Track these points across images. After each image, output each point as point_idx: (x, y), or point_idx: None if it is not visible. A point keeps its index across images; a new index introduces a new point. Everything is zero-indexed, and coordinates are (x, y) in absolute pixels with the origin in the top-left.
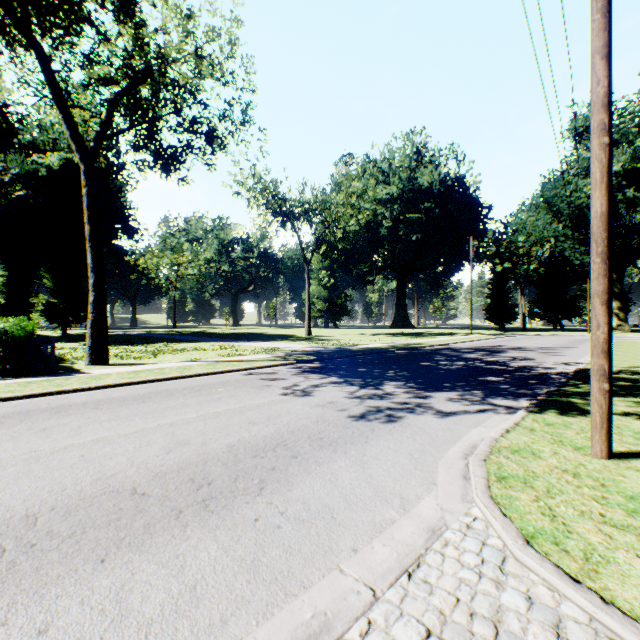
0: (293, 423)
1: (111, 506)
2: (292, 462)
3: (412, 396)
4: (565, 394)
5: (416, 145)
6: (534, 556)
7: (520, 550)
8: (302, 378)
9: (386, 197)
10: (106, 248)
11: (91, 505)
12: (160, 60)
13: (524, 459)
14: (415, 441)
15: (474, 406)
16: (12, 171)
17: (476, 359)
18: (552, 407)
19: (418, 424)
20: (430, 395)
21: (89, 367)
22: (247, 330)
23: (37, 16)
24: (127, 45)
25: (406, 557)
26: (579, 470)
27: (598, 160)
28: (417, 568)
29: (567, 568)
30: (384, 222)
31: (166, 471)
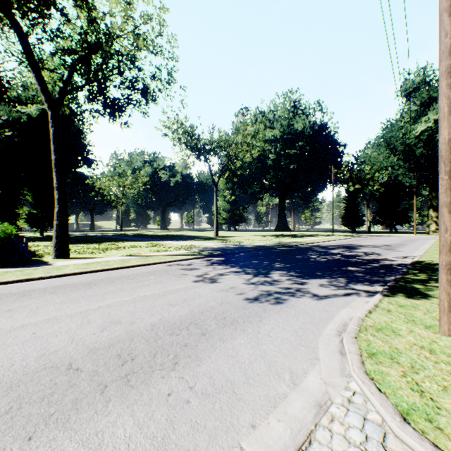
0: (203, 305)
1: (48, 381)
2: (201, 339)
3: (293, 282)
4: (408, 281)
5: (293, 101)
6: (413, 434)
7: (399, 428)
8: (211, 268)
9: (271, 138)
10: (72, 174)
11: (31, 380)
12: (107, 35)
13: (387, 336)
14: (298, 320)
15: (341, 290)
16: (2, 118)
17: (338, 254)
18: (401, 291)
19: (299, 305)
20: (307, 282)
21: (54, 260)
22: (173, 232)
23: (17, 3)
24: (84, 26)
25: (299, 434)
26: (433, 347)
27: (446, 97)
28: (309, 446)
29: (445, 448)
30: (270, 156)
31: (99, 347)
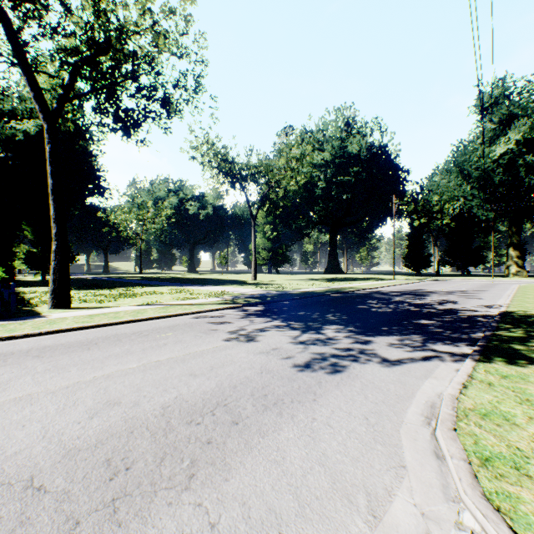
0: (236, 375)
1: None
2: (232, 431)
3: (354, 341)
4: (503, 339)
5: (346, 118)
6: None
7: None
8: (247, 322)
9: (321, 162)
10: (80, 205)
11: None
12: (119, 31)
13: (499, 428)
14: (367, 398)
15: (417, 353)
16: None
17: (405, 302)
18: (498, 355)
19: (366, 375)
20: (371, 340)
21: (51, 310)
22: (202, 275)
23: None
24: (92, 21)
25: None
26: None
27: None
28: None
29: None
30: (319, 184)
31: (81, 447)
